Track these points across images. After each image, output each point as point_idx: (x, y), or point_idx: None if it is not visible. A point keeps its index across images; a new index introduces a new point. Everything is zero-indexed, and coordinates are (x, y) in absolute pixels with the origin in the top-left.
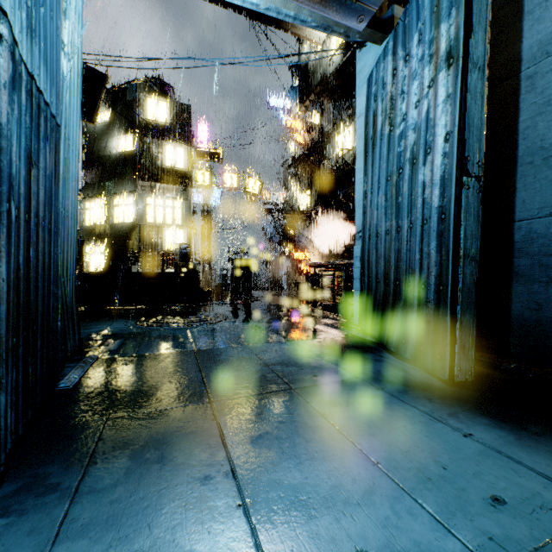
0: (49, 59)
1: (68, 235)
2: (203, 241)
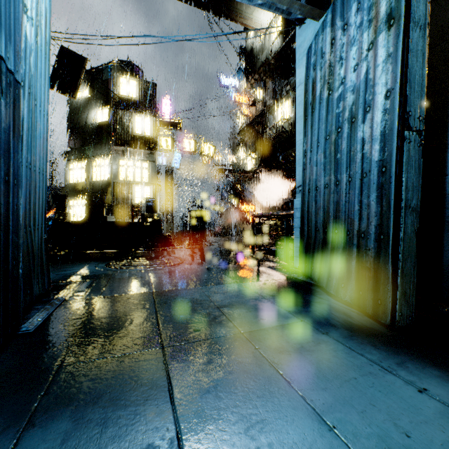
0: (4, 14)
1: (35, 188)
2: (166, 195)
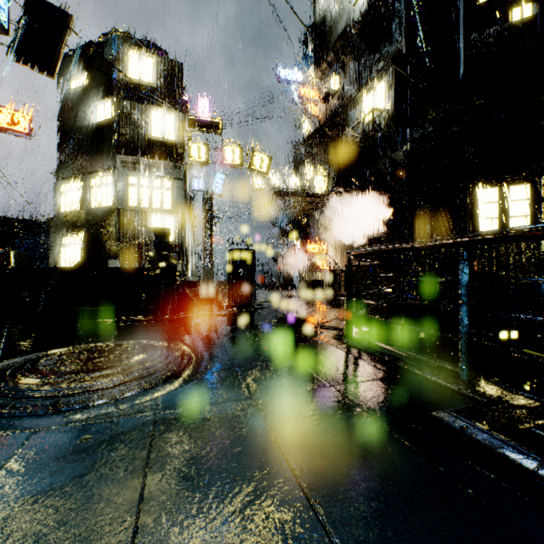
0: None
1: None
2: (203, 232)
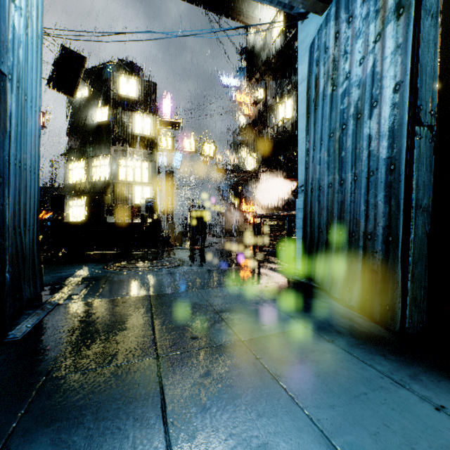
0: None
1: (26, 188)
2: (167, 196)
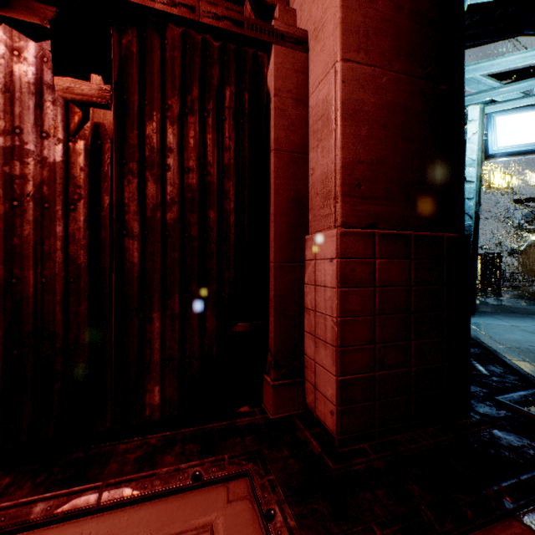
0: None
1: None
2: None
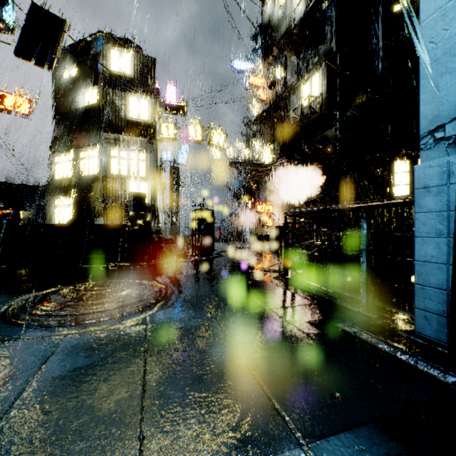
0: None
1: None
2: (171, 195)
